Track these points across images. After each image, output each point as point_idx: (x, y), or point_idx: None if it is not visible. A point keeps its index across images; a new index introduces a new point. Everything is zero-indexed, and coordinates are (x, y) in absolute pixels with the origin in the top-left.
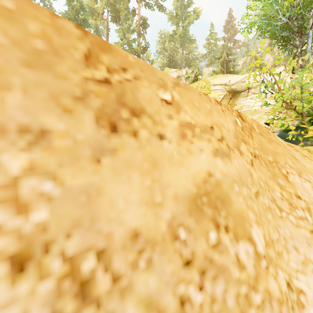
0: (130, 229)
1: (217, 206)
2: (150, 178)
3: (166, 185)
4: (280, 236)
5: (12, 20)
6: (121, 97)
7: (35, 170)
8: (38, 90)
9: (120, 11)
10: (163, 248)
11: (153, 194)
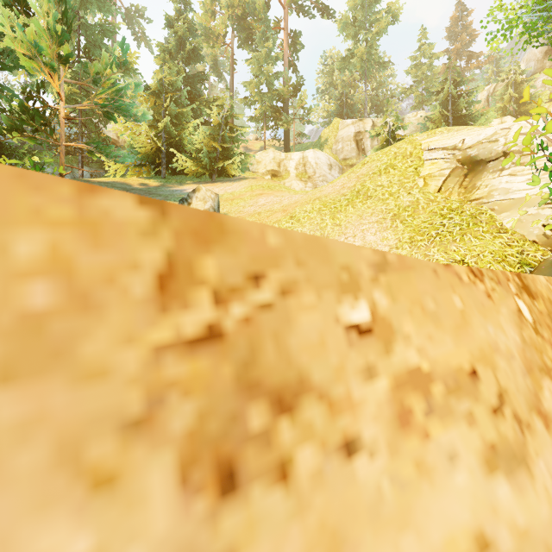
0: None
1: None
2: None
3: None
4: None
5: None
6: (247, 368)
7: None
8: (23, 447)
9: (254, 27)
10: None
11: None
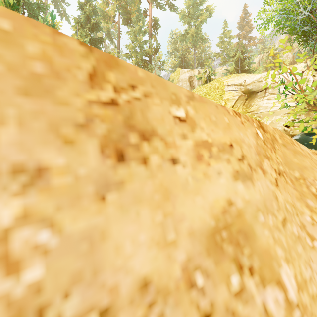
0: (139, 278)
1: (239, 242)
2: (162, 212)
3: (179, 218)
4: (314, 273)
5: (8, 42)
6: (129, 119)
7: (30, 218)
8: (35, 120)
9: (131, 13)
10: (176, 299)
11: (165, 231)
